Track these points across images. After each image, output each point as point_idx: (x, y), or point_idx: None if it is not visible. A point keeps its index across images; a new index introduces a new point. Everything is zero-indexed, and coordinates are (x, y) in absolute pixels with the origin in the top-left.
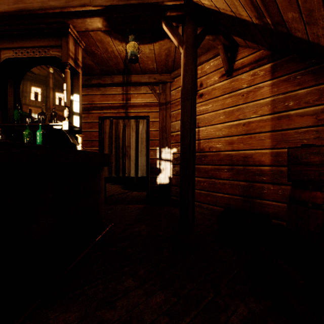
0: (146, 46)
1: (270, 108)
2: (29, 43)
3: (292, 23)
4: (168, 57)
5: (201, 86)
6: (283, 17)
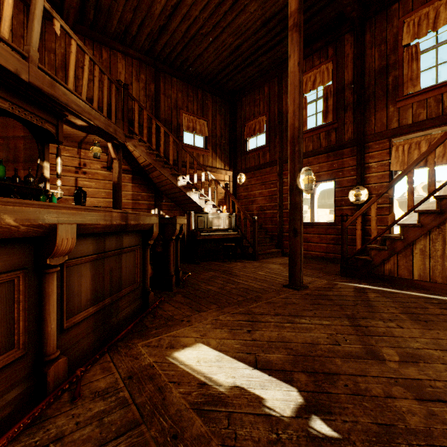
0: (67, 126)
1: (132, 197)
2: (29, 107)
3: (153, 175)
4: (68, 134)
5: (85, 166)
6: (153, 172)
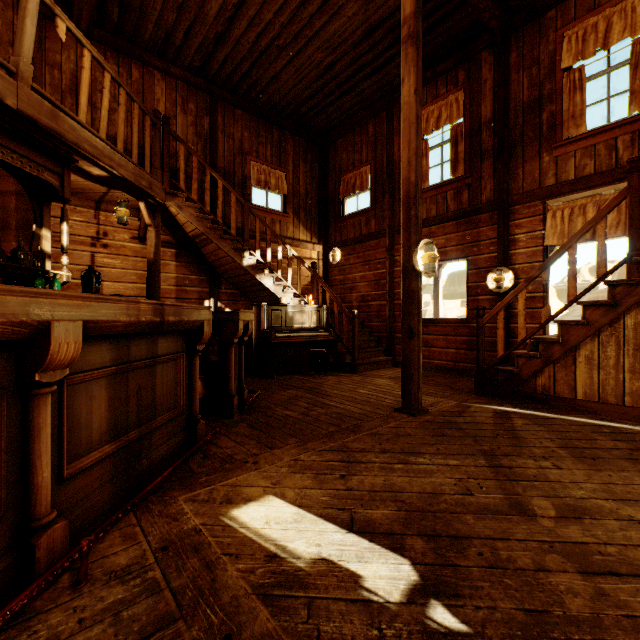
0: (79, 177)
1: (176, 281)
2: (19, 147)
3: (207, 249)
4: (80, 189)
5: (107, 236)
6: (206, 246)
